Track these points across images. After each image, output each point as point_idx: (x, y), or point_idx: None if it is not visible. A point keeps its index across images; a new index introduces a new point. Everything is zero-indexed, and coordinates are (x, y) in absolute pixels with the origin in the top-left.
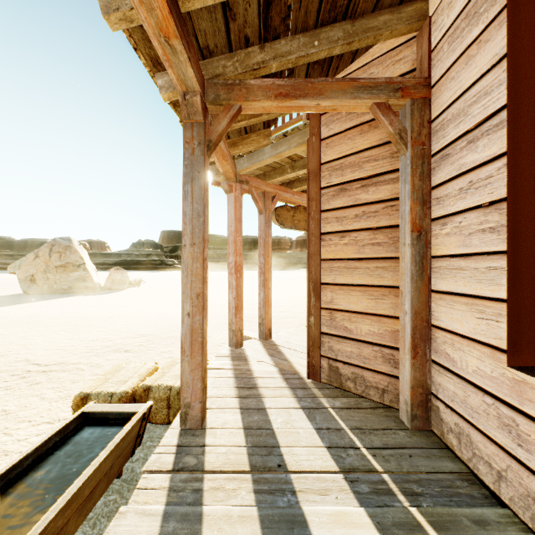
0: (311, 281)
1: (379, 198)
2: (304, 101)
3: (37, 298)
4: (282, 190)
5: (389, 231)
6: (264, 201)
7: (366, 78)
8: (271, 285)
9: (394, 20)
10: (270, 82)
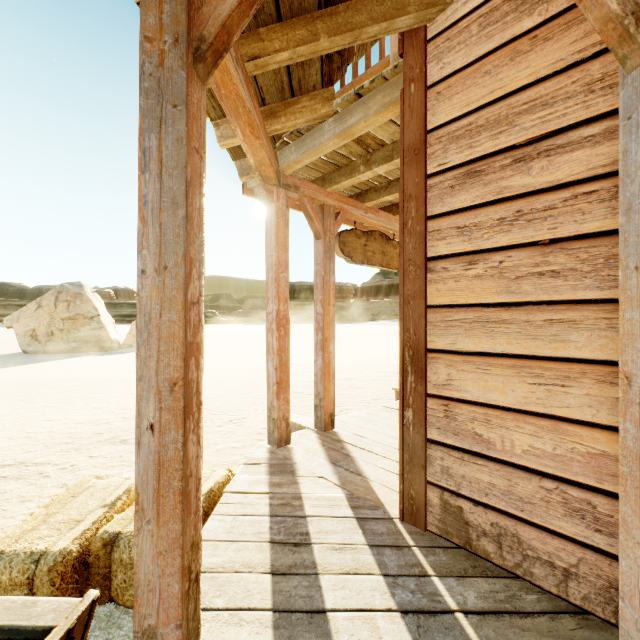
0: (407, 345)
1: (555, 180)
2: None
3: (36, 359)
4: (349, 203)
5: (583, 245)
6: (323, 219)
7: None
8: (333, 347)
9: None
10: None
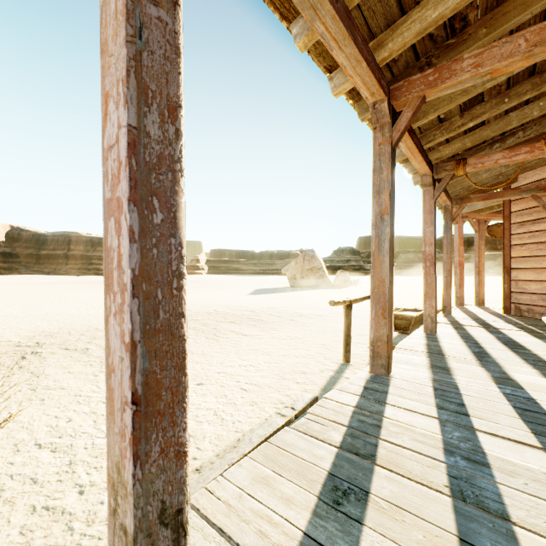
0: (504, 267)
1: (539, 229)
2: (494, 200)
3: (302, 289)
4: (492, 216)
5: (545, 243)
6: (478, 225)
7: (524, 187)
8: (483, 274)
9: (540, 162)
10: (479, 195)
